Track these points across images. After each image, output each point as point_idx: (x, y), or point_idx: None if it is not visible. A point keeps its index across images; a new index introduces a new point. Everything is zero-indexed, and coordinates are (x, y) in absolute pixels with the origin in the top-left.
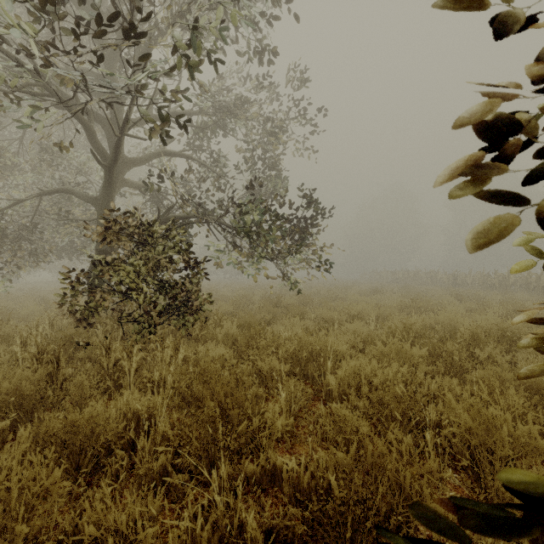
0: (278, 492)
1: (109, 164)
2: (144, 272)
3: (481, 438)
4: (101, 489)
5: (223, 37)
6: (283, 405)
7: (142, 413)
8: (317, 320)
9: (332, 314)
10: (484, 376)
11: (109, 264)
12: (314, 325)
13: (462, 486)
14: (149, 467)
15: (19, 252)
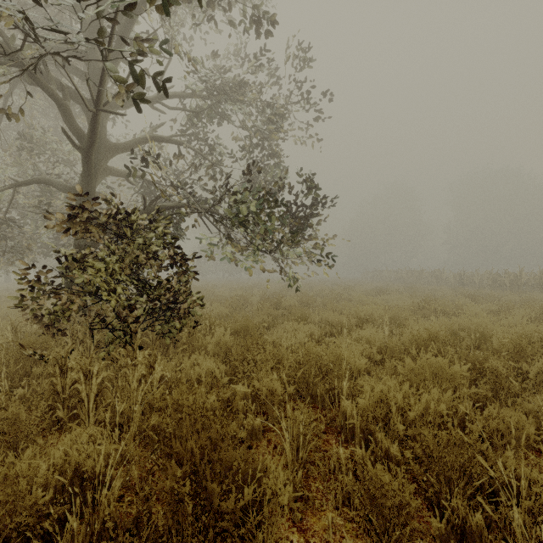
0: None
1: (85, 147)
2: (117, 269)
3: None
4: None
5: None
6: (288, 451)
7: (87, 468)
8: (322, 323)
9: (340, 318)
10: None
11: (76, 260)
12: (320, 330)
13: None
14: None
15: None
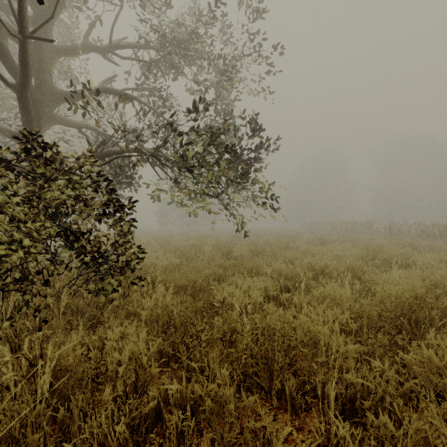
0: None
1: (18, 84)
2: (19, 216)
3: None
4: None
5: None
6: None
7: None
8: (274, 275)
9: (295, 271)
10: None
11: None
12: (275, 285)
13: None
14: None
15: None
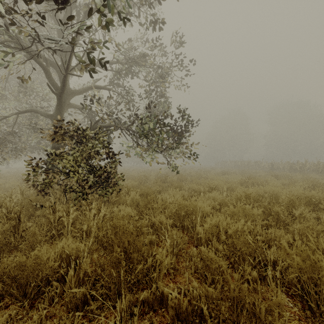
0: (165, 312)
1: (59, 93)
2: (79, 160)
3: (309, 275)
4: (39, 311)
5: (129, 5)
6: (168, 248)
7: (73, 254)
8: (189, 190)
9: (199, 187)
10: (301, 228)
11: (57, 155)
12: (188, 193)
13: (294, 307)
14: (73, 296)
15: (6, 148)
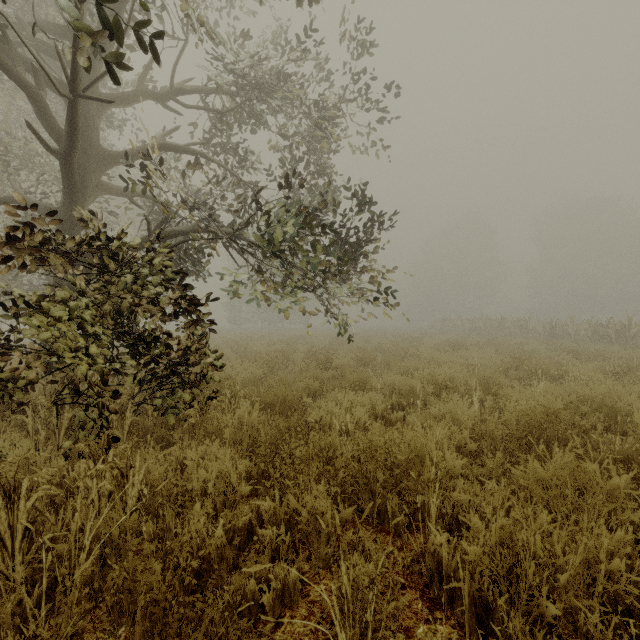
0: None
1: (63, 150)
2: (87, 319)
3: None
4: None
5: None
6: None
7: None
8: (386, 390)
9: (411, 384)
10: None
11: (32, 306)
12: (385, 401)
13: None
14: None
15: None
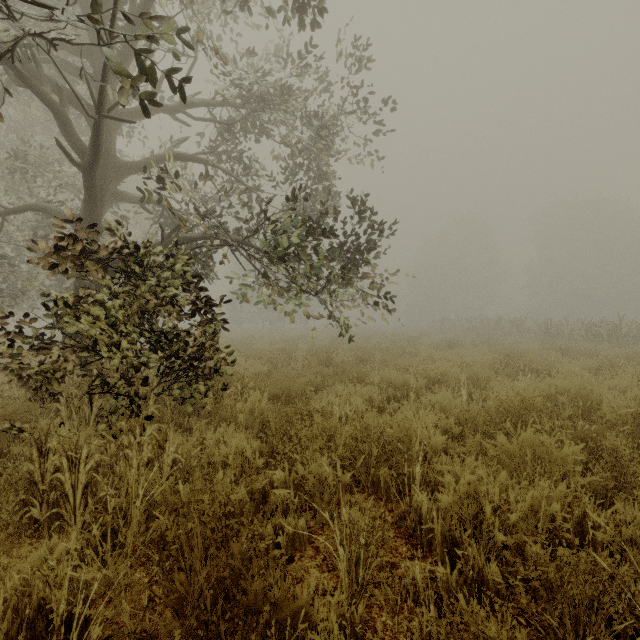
0: None
1: (87, 164)
2: (121, 318)
3: None
4: None
5: None
6: (343, 572)
7: (56, 604)
8: (383, 384)
9: (405, 378)
10: None
11: (69, 306)
12: (381, 394)
13: None
14: None
15: None
